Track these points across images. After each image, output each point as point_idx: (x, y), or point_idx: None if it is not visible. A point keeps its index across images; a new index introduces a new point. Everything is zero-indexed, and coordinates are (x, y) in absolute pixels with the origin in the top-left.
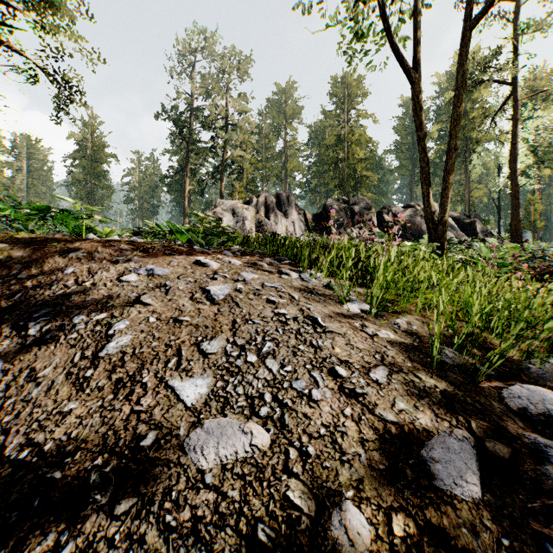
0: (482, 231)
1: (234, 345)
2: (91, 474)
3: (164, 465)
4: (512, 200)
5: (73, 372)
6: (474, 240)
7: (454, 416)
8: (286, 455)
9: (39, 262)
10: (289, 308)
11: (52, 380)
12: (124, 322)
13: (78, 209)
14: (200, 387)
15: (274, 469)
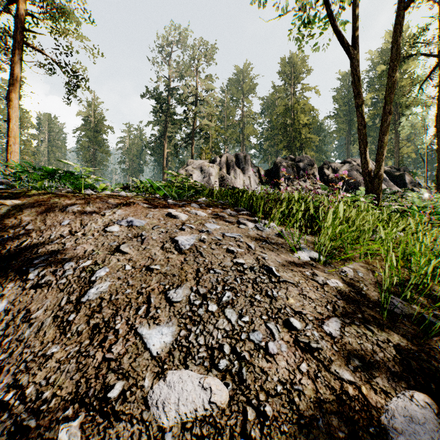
0: (410, 182)
1: (197, 293)
2: (59, 429)
3: (127, 420)
4: (438, 155)
5: (59, 316)
6: (407, 191)
7: (410, 375)
8: (244, 415)
9: (43, 215)
10: (246, 258)
11: (41, 322)
12: (105, 270)
13: (78, 170)
14: (165, 335)
15: (232, 431)
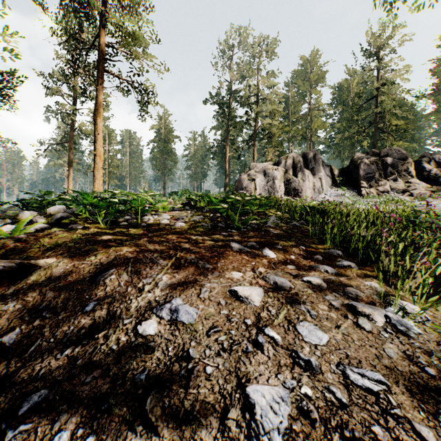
0: None
1: None
2: None
3: None
4: None
5: None
6: None
7: None
8: None
9: (69, 288)
10: None
11: None
12: None
13: (135, 198)
14: None
15: None
